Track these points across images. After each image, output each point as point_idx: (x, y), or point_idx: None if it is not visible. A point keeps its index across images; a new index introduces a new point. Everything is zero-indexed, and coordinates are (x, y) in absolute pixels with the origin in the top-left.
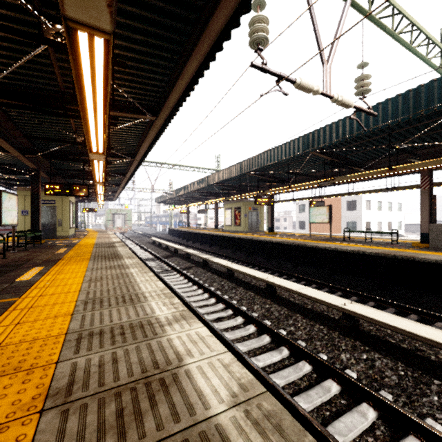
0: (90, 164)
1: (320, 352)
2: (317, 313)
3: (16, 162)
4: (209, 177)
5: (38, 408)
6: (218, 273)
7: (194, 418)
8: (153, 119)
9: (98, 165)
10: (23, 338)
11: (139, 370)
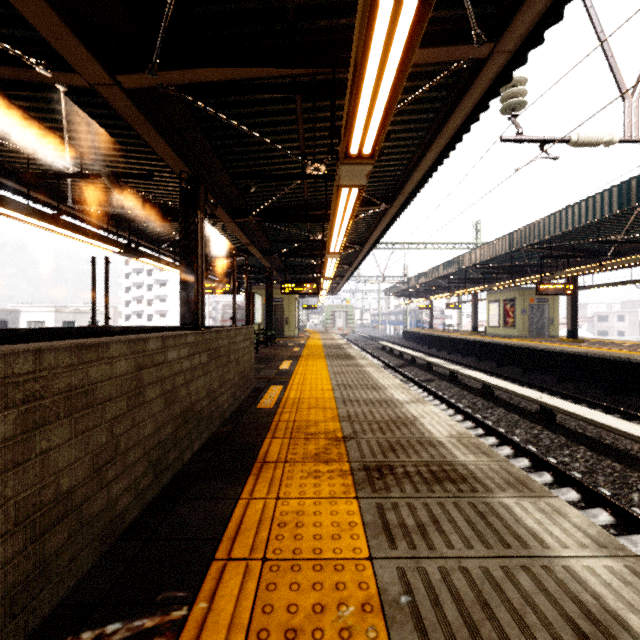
0: (325, 263)
1: (601, 487)
2: (617, 450)
3: (253, 262)
4: (461, 257)
5: (337, 420)
6: (470, 389)
7: (423, 436)
8: (387, 208)
9: (330, 262)
10: (310, 397)
11: (387, 418)
